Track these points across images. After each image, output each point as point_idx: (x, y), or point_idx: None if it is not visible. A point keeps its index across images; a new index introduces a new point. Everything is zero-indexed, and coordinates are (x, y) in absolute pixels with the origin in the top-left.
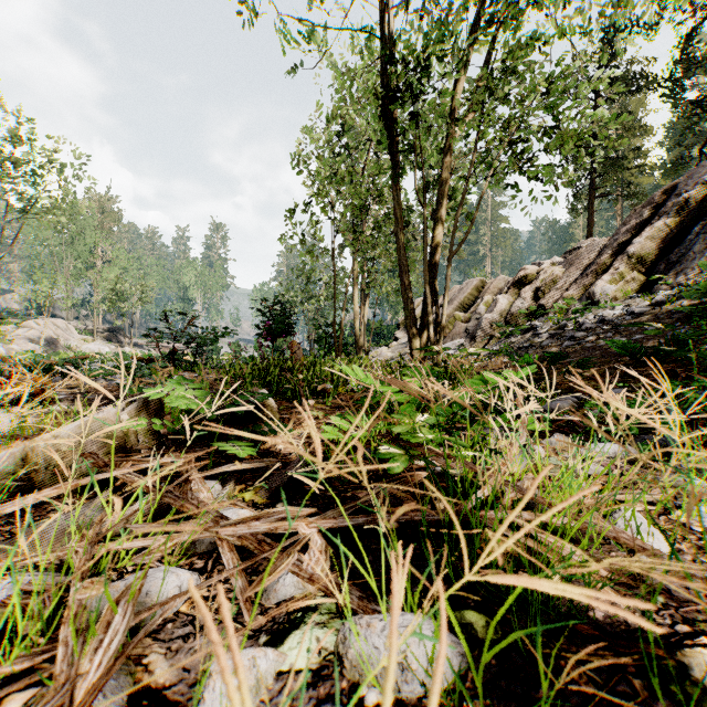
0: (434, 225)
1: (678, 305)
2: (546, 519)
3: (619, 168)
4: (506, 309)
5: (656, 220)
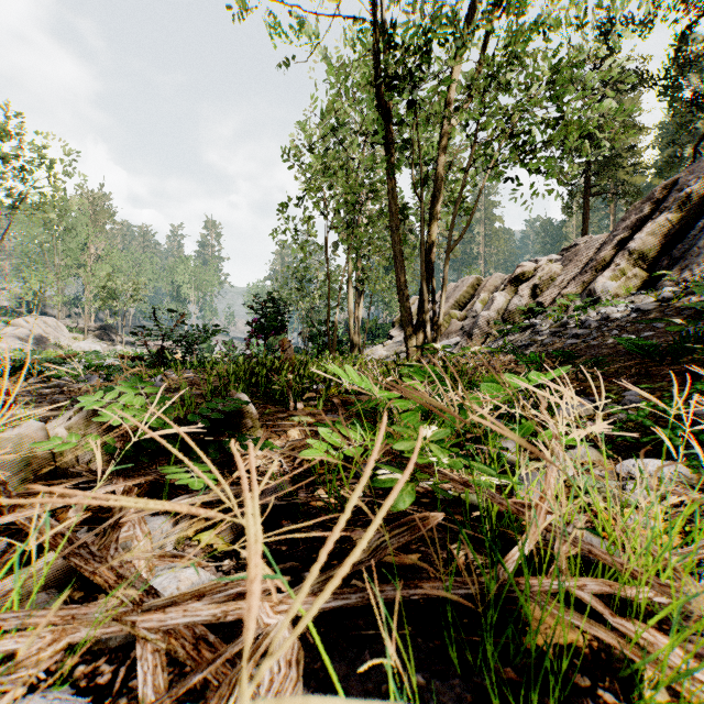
0: (431, 220)
1: (687, 301)
2: (621, 591)
3: (614, 166)
4: (503, 307)
5: (657, 215)
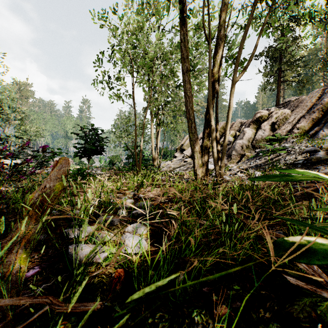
0: (213, 64)
1: None
2: None
3: (295, 65)
4: (252, 137)
5: None
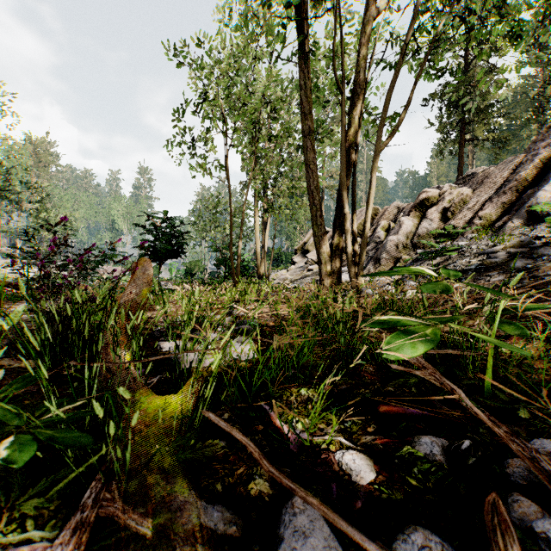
0: (349, 122)
1: None
2: None
3: (488, 114)
4: (412, 231)
5: None
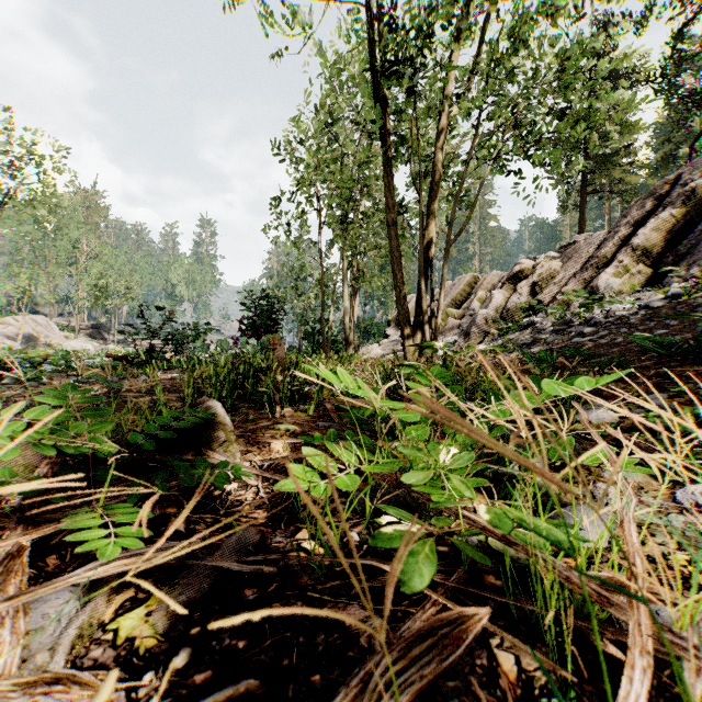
0: (429, 214)
1: (699, 298)
2: None
3: (611, 164)
4: (502, 305)
5: (660, 211)
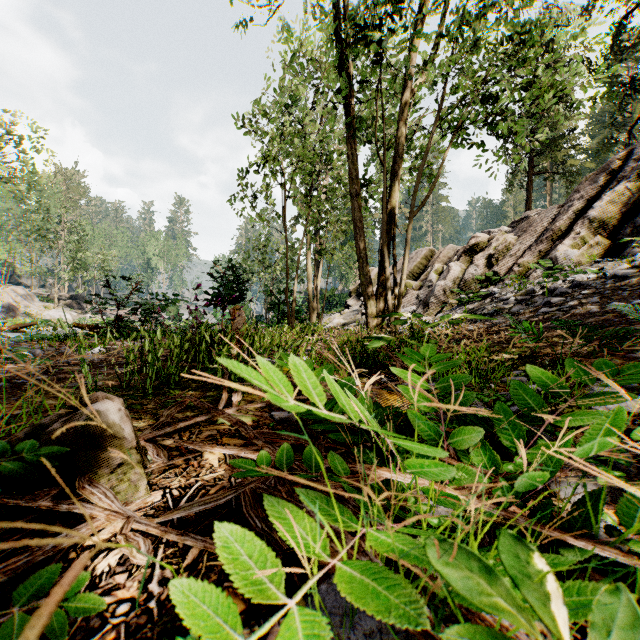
0: (391, 186)
1: None
2: None
3: (556, 146)
4: (459, 276)
5: (614, 185)
